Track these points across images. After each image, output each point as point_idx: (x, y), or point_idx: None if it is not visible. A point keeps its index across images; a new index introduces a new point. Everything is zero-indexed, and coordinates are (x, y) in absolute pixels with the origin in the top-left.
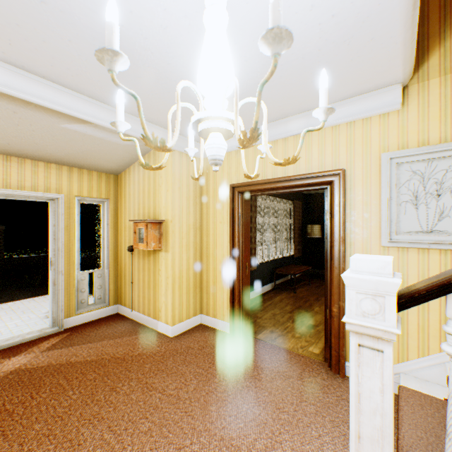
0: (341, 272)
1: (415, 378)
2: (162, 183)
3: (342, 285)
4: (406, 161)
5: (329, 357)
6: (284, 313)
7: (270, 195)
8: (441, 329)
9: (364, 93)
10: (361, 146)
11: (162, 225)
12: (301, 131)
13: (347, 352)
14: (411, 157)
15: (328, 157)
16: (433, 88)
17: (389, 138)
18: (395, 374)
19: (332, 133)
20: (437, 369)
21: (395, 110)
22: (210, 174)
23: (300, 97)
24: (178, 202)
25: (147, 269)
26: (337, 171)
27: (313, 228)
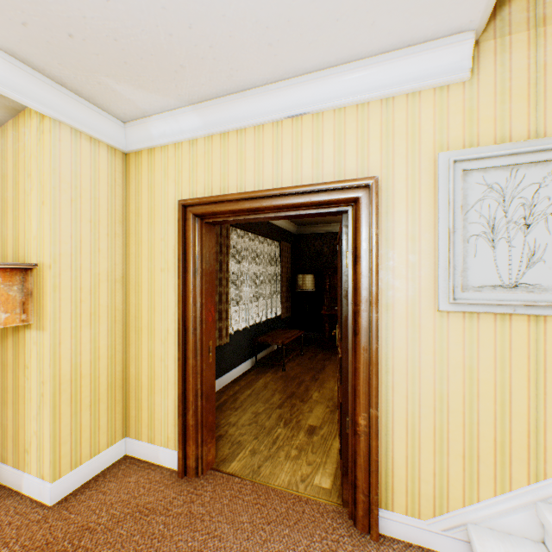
0: (374, 356)
1: (492, 531)
2: (32, 189)
3: (375, 380)
4: (478, 167)
5: (352, 502)
6: (272, 409)
7: (249, 232)
8: (531, 446)
9: (415, 44)
10: (406, 140)
11: (32, 275)
12: (305, 109)
13: (383, 492)
14: (486, 160)
15: (351, 158)
16: (518, 49)
17: (450, 128)
18: (459, 526)
19: (357, 115)
20: (525, 512)
21: (459, 81)
22: (144, 181)
23: (310, 27)
24: (69, 228)
25: (0, 365)
26: (368, 180)
27: (305, 279)
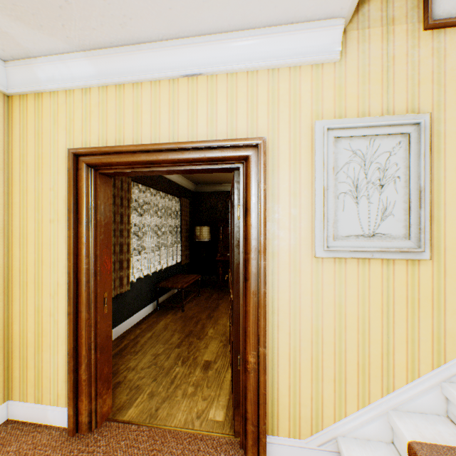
0: (263, 300)
1: (356, 440)
2: None
3: (264, 321)
4: (346, 135)
5: (243, 433)
6: (171, 349)
7: (151, 187)
8: (384, 366)
9: (297, 22)
10: (289, 108)
11: None
12: (200, 70)
13: (269, 420)
14: (352, 130)
15: (242, 119)
16: (375, 41)
17: (324, 100)
18: (331, 440)
19: (247, 81)
20: (380, 420)
21: (331, 62)
22: (30, 127)
23: None
24: None
25: None
26: (257, 140)
27: (202, 230)
